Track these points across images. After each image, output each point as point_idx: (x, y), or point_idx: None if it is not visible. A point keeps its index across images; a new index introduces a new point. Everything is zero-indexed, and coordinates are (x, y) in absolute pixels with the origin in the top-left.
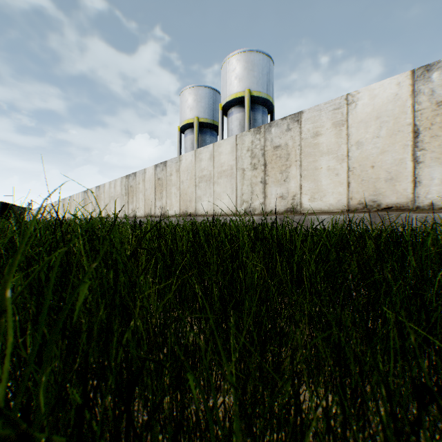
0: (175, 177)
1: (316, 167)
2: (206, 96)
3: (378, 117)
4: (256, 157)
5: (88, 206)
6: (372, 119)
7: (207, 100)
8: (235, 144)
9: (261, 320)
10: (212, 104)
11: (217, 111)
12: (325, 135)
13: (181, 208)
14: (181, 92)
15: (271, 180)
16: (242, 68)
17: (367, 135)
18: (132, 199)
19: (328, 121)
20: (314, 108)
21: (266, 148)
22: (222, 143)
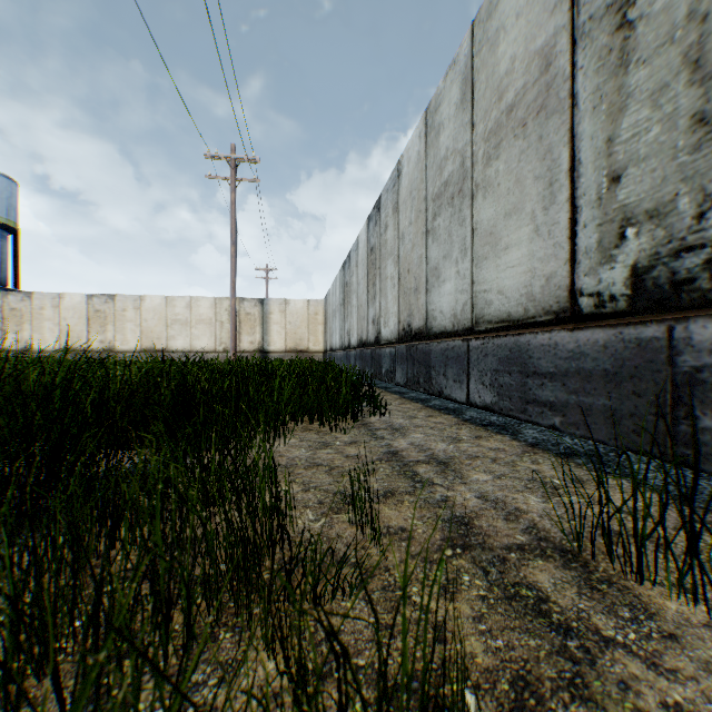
0: None
1: (44, 326)
2: None
3: (75, 309)
4: None
5: None
6: (73, 309)
7: None
8: None
9: None
10: None
11: None
12: (49, 310)
13: None
14: None
15: (10, 329)
16: None
17: (70, 316)
18: None
19: (51, 303)
20: (42, 294)
21: (6, 307)
22: None
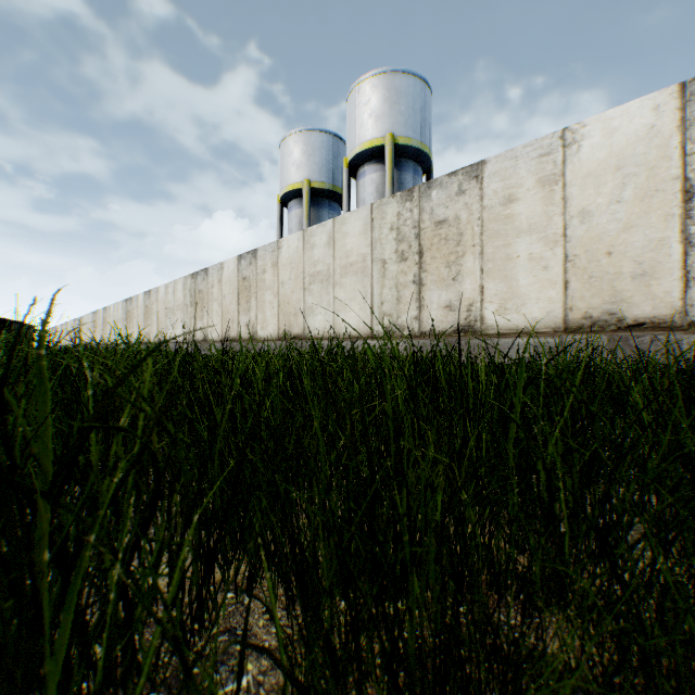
0: (271, 276)
1: (509, 255)
2: (322, 146)
3: (620, 166)
4: (405, 241)
5: (133, 323)
6: (608, 170)
7: (324, 153)
8: (370, 219)
9: (457, 633)
10: (332, 159)
11: (340, 171)
12: (525, 201)
13: (281, 326)
14: (283, 140)
15: (430, 279)
16: (380, 100)
17: (598, 199)
18: (202, 313)
19: (530, 176)
20: (505, 155)
21: (422, 224)
22: (348, 217)
